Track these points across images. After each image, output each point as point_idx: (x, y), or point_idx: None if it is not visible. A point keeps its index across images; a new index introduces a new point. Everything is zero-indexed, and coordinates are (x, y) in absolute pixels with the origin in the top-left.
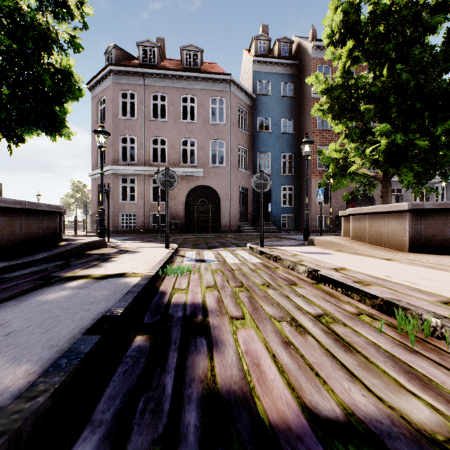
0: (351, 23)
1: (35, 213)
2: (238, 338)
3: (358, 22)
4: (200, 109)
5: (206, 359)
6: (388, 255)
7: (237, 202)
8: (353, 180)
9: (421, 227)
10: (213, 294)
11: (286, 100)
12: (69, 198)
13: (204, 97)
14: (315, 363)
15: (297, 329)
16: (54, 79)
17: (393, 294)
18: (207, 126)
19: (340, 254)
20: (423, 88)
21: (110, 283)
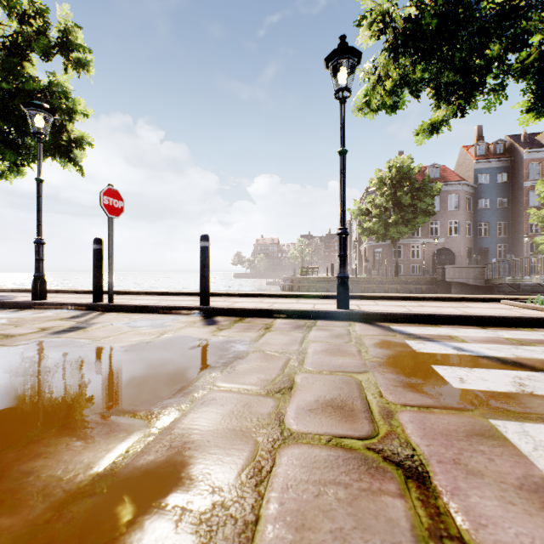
0: None
1: None
2: None
3: None
4: (441, 203)
5: None
6: None
7: (465, 257)
8: None
9: None
10: None
11: (501, 185)
12: (294, 252)
13: (444, 195)
14: None
15: None
16: None
17: None
18: (446, 212)
19: None
20: None
21: None
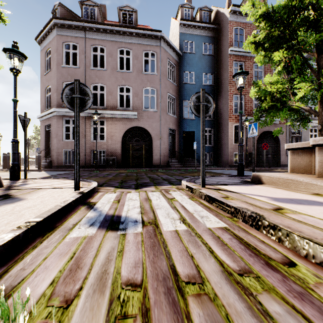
0: None
1: None
2: None
3: None
4: (134, 60)
5: None
6: None
7: (166, 141)
8: None
9: None
10: None
11: (207, 58)
12: (32, 140)
13: (138, 50)
14: None
15: None
16: None
17: None
18: (140, 75)
19: None
20: None
21: None
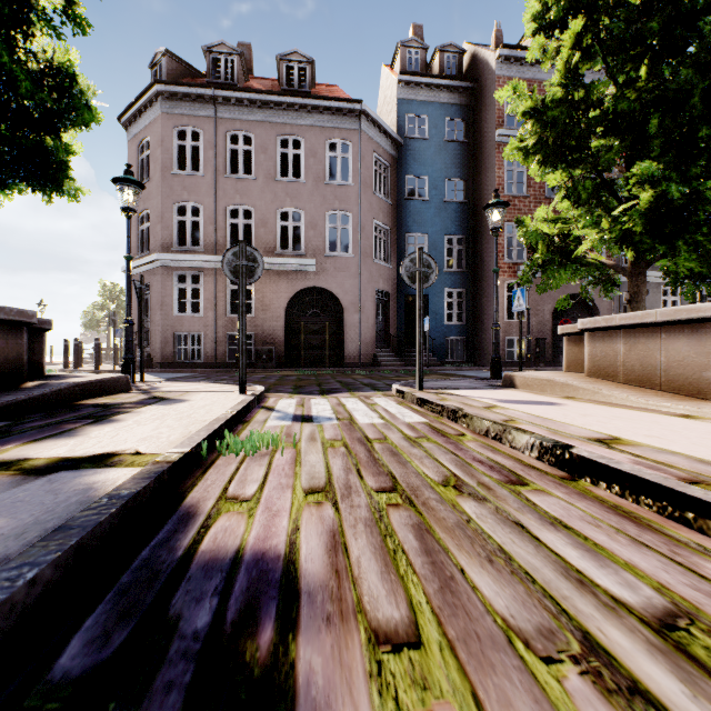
0: None
1: None
2: None
3: None
4: (309, 159)
5: None
6: (682, 407)
7: (372, 315)
8: (575, 273)
9: None
10: (320, 519)
11: (453, 148)
12: (97, 311)
13: (318, 139)
14: None
15: None
16: (41, 85)
17: None
18: (321, 187)
19: (578, 404)
20: None
21: (50, 486)
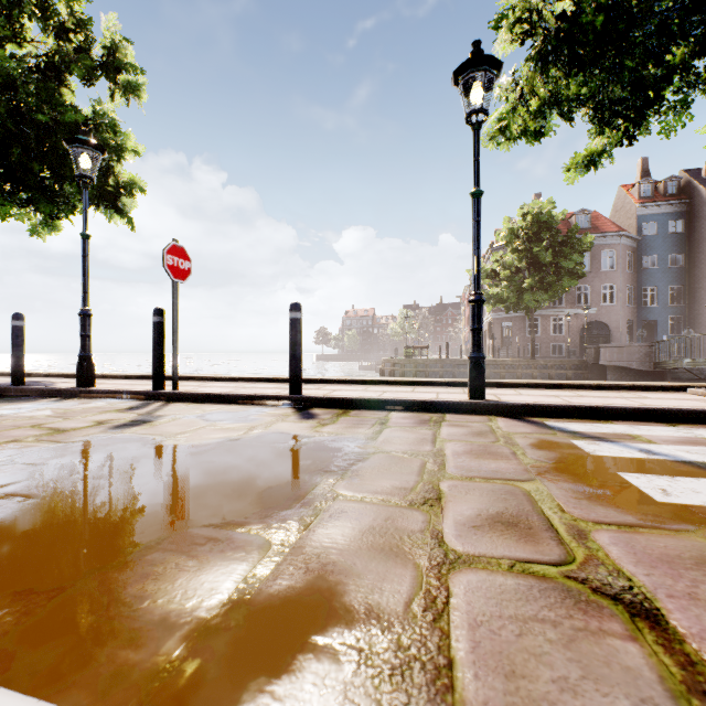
0: None
1: None
2: None
3: None
4: (592, 261)
5: None
6: None
7: (625, 333)
8: None
9: None
10: None
11: (674, 237)
12: (396, 327)
13: (596, 251)
14: None
15: None
16: None
17: None
18: (598, 274)
19: None
20: None
21: None
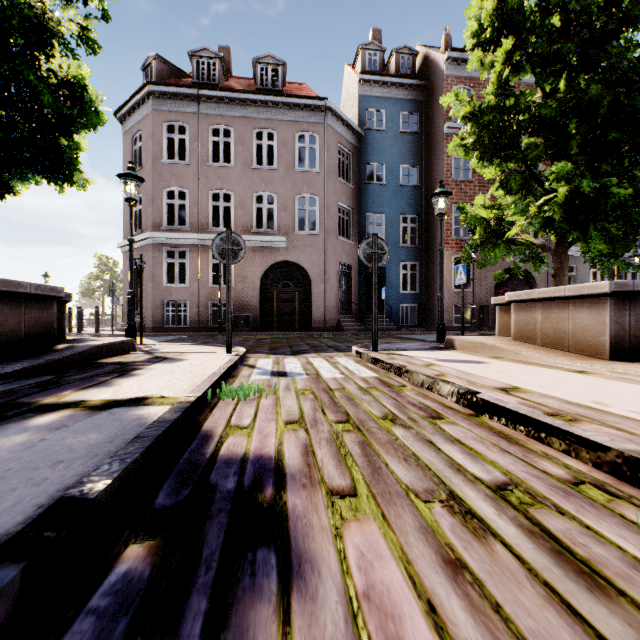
0: (510, 12)
1: (13, 298)
2: (345, 550)
3: (521, 11)
4: (281, 149)
5: (273, 621)
6: (579, 365)
7: (336, 285)
8: (509, 251)
9: (630, 320)
10: (297, 438)
11: (407, 138)
12: (92, 281)
13: (288, 132)
14: (534, 633)
15: (466, 522)
16: (58, 95)
17: (632, 442)
18: (291, 174)
19: (500, 363)
20: (622, 109)
21: (113, 417)
